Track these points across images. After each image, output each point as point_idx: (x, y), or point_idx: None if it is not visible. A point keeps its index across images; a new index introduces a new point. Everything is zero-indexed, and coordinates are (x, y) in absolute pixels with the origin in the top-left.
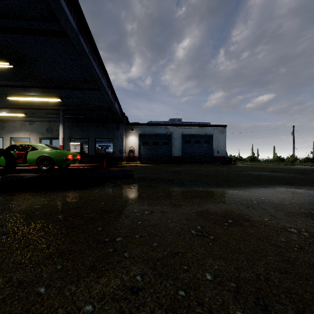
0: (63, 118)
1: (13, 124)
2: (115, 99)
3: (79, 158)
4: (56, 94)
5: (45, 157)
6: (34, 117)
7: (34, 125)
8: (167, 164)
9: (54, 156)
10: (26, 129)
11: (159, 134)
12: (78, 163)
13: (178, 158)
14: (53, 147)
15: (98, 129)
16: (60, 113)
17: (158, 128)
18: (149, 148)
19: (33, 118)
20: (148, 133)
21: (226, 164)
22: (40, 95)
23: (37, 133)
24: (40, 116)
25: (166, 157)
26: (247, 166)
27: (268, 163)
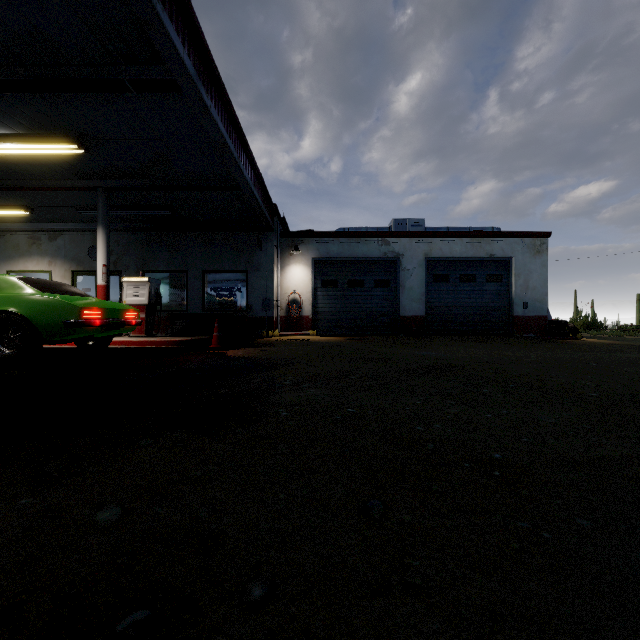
0: (105, 213)
1: (13, 239)
2: (242, 149)
3: (132, 319)
4: (62, 127)
5: (7, 317)
6: (59, 222)
7: (59, 241)
8: (386, 336)
9: (36, 314)
10: (42, 252)
11: (366, 258)
12: (144, 335)
13: (415, 322)
14: (47, 286)
15: (211, 247)
16: (97, 198)
17: (363, 243)
18: (340, 297)
19: (57, 223)
20: (338, 258)
21: (553, 338)
22: (23, 134)
23: (67, 261)
24: (70, 215)
25: (384, 319)
26: (622, 345)
27: (636, 335)
